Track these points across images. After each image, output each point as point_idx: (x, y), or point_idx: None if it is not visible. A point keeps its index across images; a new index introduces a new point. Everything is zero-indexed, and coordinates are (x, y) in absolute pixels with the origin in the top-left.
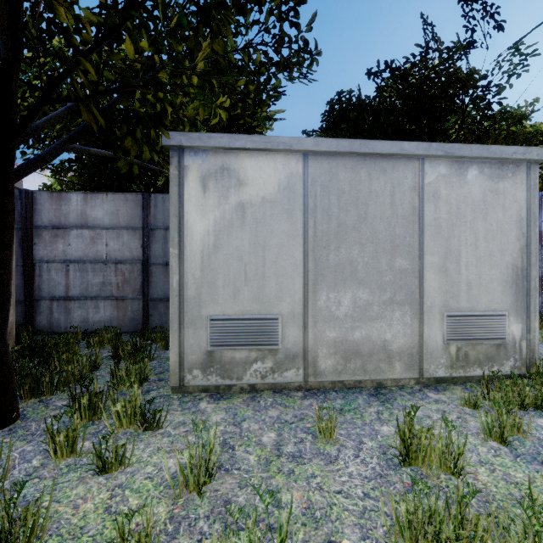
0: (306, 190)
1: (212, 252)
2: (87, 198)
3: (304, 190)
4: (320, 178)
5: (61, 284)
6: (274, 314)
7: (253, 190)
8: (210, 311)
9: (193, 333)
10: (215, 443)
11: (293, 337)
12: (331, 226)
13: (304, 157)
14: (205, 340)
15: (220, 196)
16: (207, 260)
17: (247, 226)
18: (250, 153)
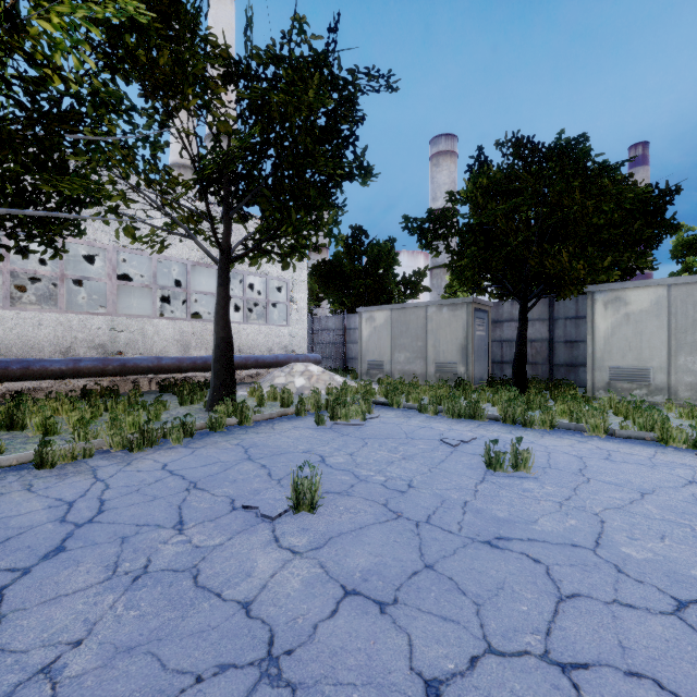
0: (669, 304)
1: (610, 337)
2: (513, 304)
3: (668, 304)
4: (679, 297)
5: (498, 354)
6: (647, 367)
7: (634, 306)
8: (609, 364)
9: (599, 374)
10: (615, 399)
11: (660, 379)
12: (687, 322)
13: (668, 287)
14: (606, 377)
15: (614, 311)
16: (607, 341)
17: (630, 324)
18: (632, 289)
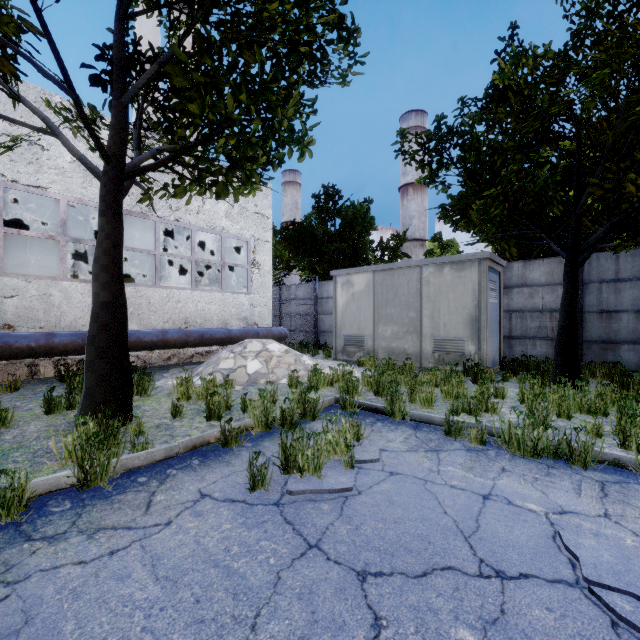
0: None
1: None
2: (526, 265)
3: None
4: None
5: (505, 327)
6: None
7: None
8: None
9: None
10: None
11: None
12: None
13: None
14: None
15: None
16: None
17: None
18: None
